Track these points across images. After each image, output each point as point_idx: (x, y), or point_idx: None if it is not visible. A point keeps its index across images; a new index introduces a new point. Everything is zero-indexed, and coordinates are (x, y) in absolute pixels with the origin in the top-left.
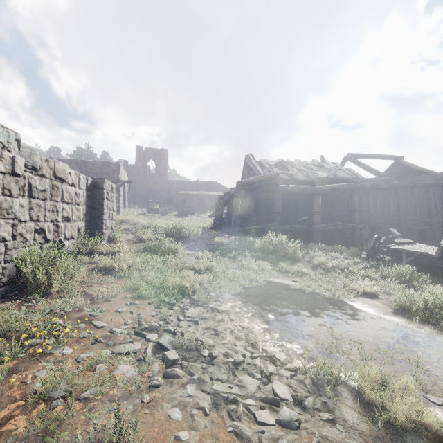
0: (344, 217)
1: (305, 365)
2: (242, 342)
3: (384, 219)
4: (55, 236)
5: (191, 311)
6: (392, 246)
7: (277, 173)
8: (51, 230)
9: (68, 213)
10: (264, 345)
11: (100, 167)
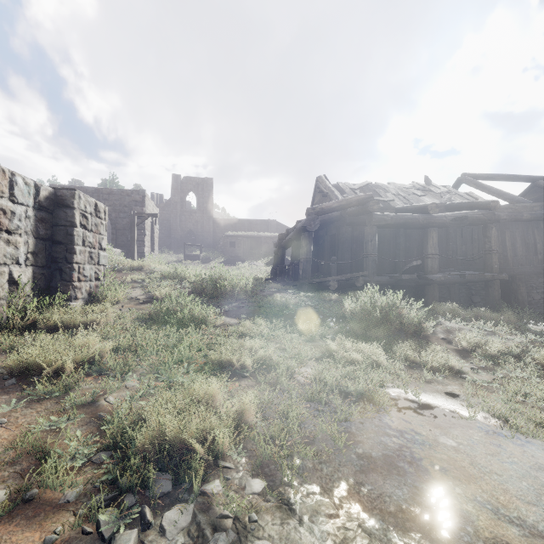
0: (467, 262)
1: None
2: None
3: (528, 267)
4: None
5: None
6: None
7: (370, 195)
8: None
9: None
10: None
11: (117, 196)
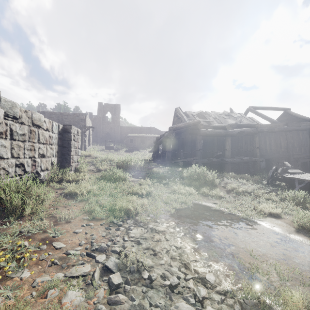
0: (247, 152)
1: (234, 290)
2: (176, 262)
3: (277, 154)
4: (32, 169)
5: (134, 232)
6: (287, 175)
7: (199, 120)
8: (29, 164)
9: (43, 151)
10: (195, 266)
11: (72, 117)
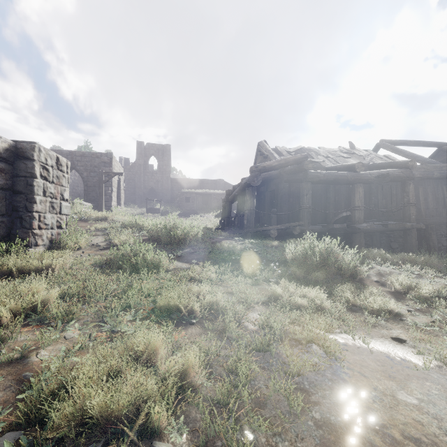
0: (387, 214)
1: None
2: None
3: (438, 218)
4: None
5: None
6: None
7: (305, 155)
8: None
9: None
10: None
11: (88, 158)
